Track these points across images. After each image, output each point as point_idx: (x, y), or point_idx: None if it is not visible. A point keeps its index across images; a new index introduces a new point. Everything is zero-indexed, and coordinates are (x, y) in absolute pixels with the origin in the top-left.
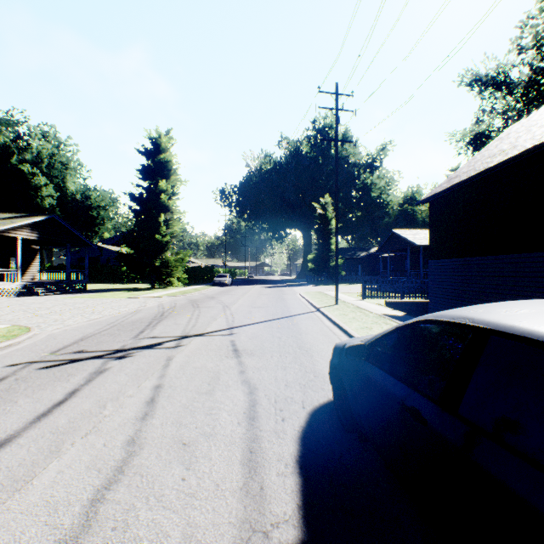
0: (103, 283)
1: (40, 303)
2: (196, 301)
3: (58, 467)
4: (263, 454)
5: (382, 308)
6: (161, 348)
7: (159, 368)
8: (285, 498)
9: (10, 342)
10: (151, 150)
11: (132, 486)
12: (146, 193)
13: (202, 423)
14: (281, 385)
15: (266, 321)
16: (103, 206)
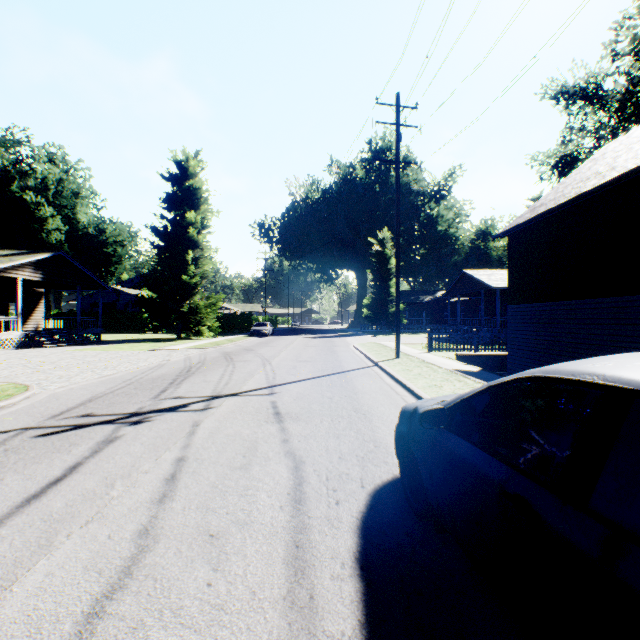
0: (120, 333)
1: (44, 357)
2: (230, 354)
3: (47, 567)
4: (312, 549)
5: (452, 362)
6: (186, 411)
7: (183, 436)
8: (342, 611)
9: (2, 404)
10: (177, 175)
11: (141, 594)
12: (171, 226)
13: (235, 508)
14: (334, 457)
15: (314, 378)
16: (120, 241)
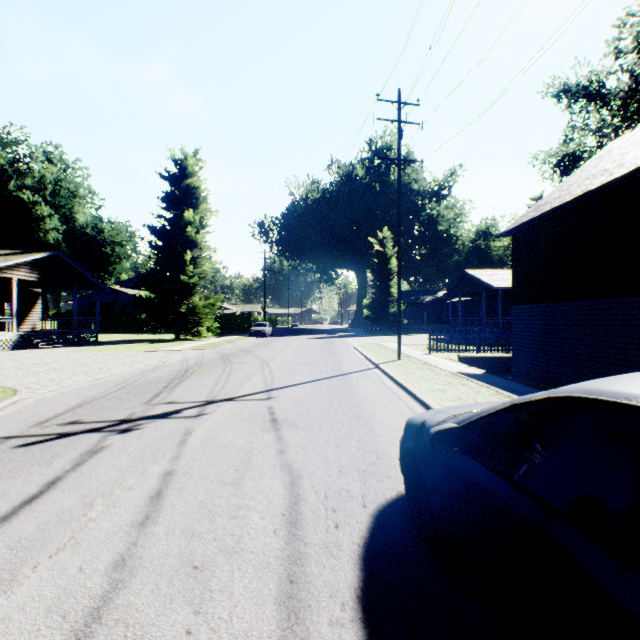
0: (119, 333)
1: (38, 358)
2: (228, 355)
3: (4, 609)
4: (308, 585)
5: (455, 364)
6: (178, 418)
7: (173, 446)
8: None
9: None
10: (176, 174)
11: None
12: (169, 225)
13: (224, 532)
14: (333, 471)
15: (313, 381)
16: (118, 241)
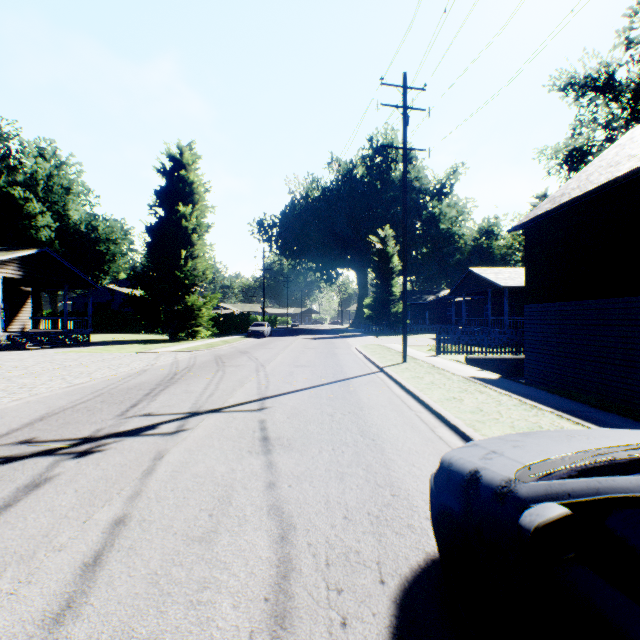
0: (114, 333)
1: (19, 361)
2: (223, 357)
3: None
4: None
5: (465, 367)
6: (152, 436)
7: (135, 477)
8: None
9: None
10: (171, 170)
11: None
12: (164, 222)
13: (174, 638)
14: (337, 517)
15: (312, 388)
16: (113, 239)
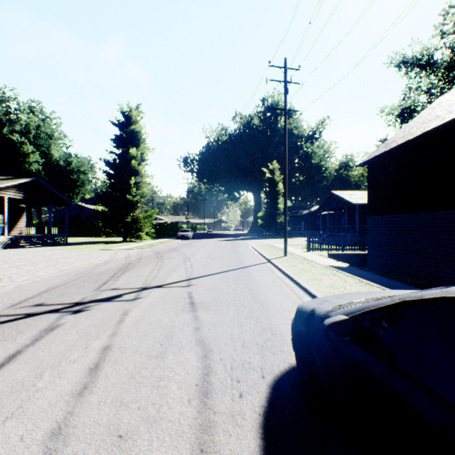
0: (83, 237)
1: (21, 255)
2: (161, 253)
3: None
4: (216, 454)
5: (326, 259)
6: (119, 301)
7: (112, 324)
8: None
9: None
10: (123, 122)
11: None
12: (119, 159)
13: (147, 402)
14: (238, 346)
15: (222, 272)
16: (82, 170)
